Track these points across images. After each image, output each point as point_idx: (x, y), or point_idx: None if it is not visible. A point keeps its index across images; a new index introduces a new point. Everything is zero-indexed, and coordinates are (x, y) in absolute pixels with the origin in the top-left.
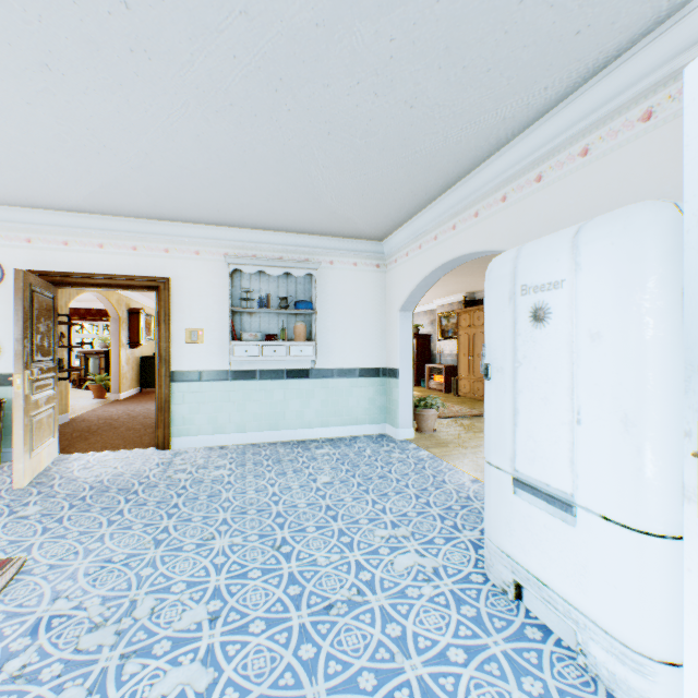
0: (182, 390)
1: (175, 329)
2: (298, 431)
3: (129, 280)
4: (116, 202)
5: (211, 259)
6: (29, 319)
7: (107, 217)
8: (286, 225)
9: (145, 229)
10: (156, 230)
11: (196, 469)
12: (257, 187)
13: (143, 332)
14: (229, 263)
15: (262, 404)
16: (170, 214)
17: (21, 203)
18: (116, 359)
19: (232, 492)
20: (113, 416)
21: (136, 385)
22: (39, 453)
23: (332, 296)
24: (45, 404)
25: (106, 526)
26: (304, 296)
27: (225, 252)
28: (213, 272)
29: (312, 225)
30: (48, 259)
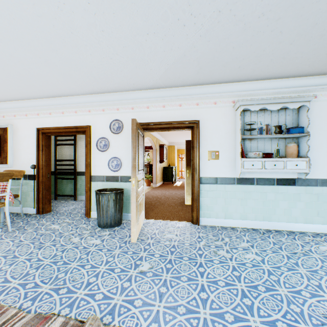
0: (205, 189)
1: (201, 152)
2: (285, 224)
3: (177, 124)
4: (176, 75)
5: (223, 105)
6: (137, 147)
7: (167, 89)
8: (284, 70)
9: (186, 93)
10: (191, 92)
11: (229, 248)
12: (294, 26)
13: (164, 155)
14: (240, 105)
15: (257, 201)
16: (203, 78)
17: (130, 88)
18: (154, 168)
19: (285, 288)
20: (158, 196)
21: (161, 180)
22: (139, 220)
23: (314, 122)
24: (141, 193)
25: (201, 306)
26: (291, 124)
27: (232, 100)
28: (224, 114)
29: (310, 65)
30: (140, 116)
